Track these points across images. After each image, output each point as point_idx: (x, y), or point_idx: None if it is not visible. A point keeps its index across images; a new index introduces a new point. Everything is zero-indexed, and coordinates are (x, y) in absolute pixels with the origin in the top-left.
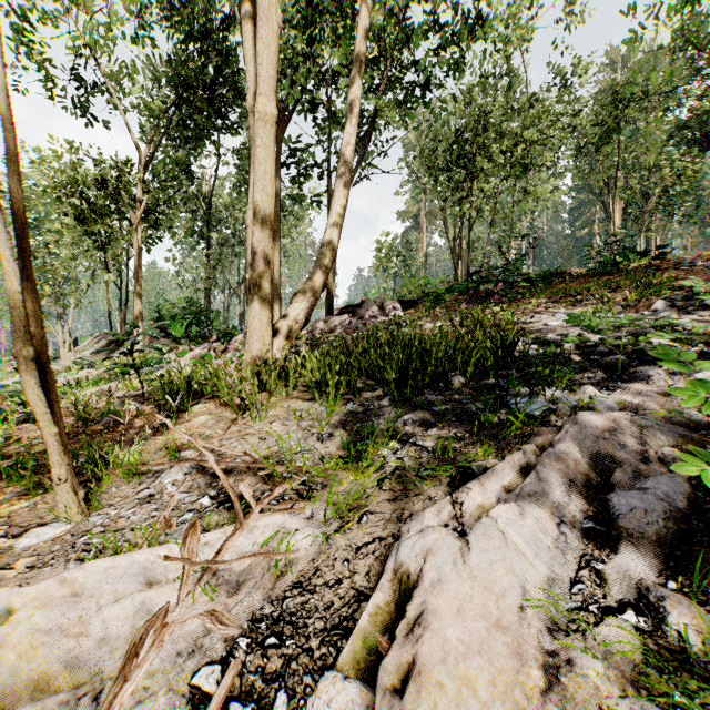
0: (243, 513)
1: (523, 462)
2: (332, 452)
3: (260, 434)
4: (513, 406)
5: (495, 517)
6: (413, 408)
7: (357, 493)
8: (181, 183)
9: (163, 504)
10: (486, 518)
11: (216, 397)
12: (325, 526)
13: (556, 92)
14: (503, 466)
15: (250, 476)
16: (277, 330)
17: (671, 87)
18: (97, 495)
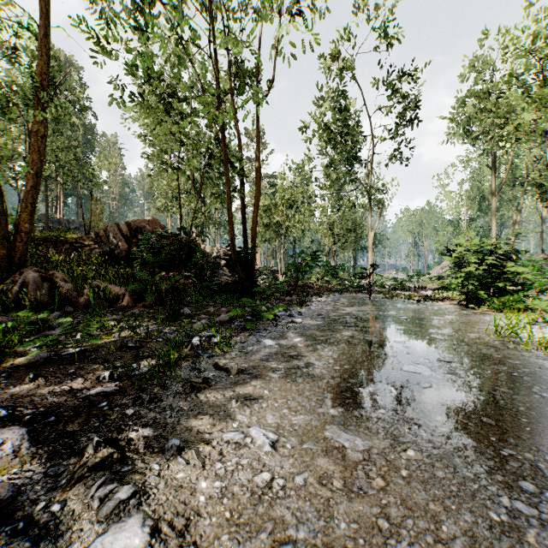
0: None
1: None
2: None
3: None
4: None
5: None
6: None
7: None
8: None
9: None
10: None
11: None
12: None
13: None
14: None
15: None
16: None
17: None
18: None
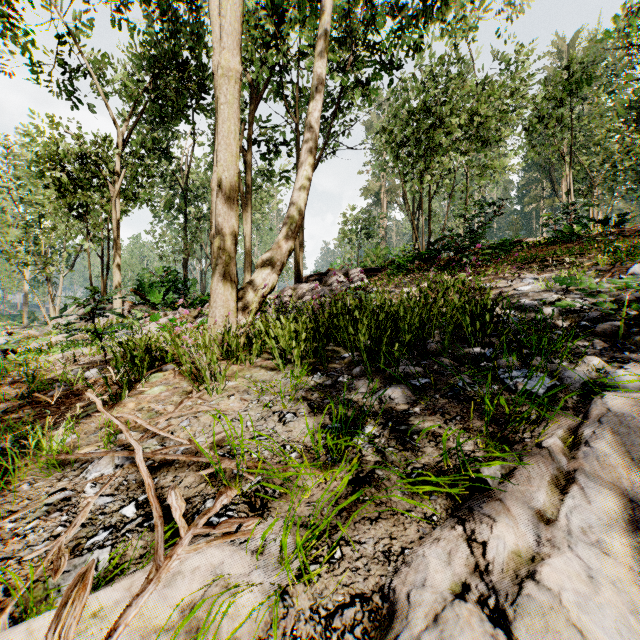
0: (173, 534)
1: (551, 467)
2: (295, 437)
3: (214, 411)
4: (507, 381)
5: (552, 587)
6: (387, 381)
7: (327, 519)
8: (160, 160)
9: (76, 513)
10: (538, 589)
11: (178, 365)
12: (281, 567)
13: (509, 75)
14: (525, 474)
15: (193, 471)
16: (243, 295)
17: (615, 71)
18: (3, 495)
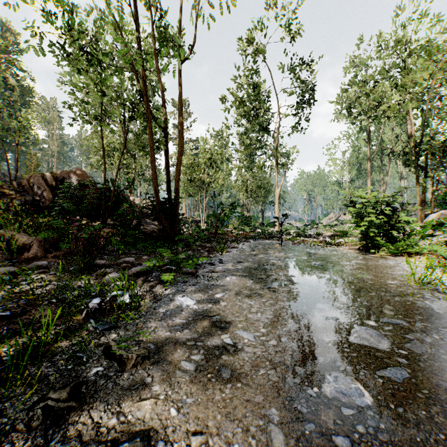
0: None
1: None
2: None
3: None
4: None
5: None
6: None
7: None
8: None
9: None
10: None
11: None
12: None
13: None
14: None
15: None
16: None
17: None
18: None
